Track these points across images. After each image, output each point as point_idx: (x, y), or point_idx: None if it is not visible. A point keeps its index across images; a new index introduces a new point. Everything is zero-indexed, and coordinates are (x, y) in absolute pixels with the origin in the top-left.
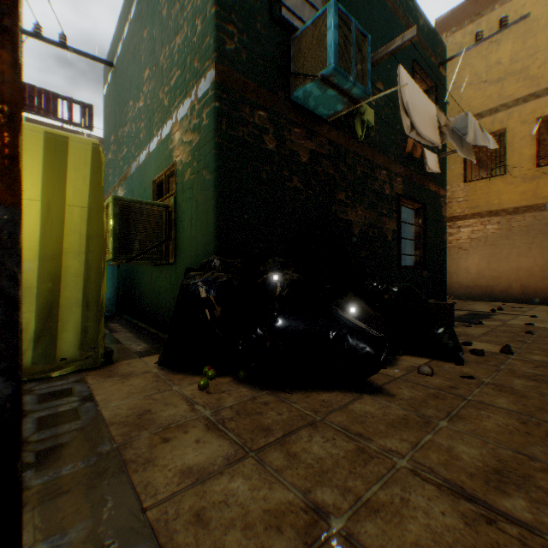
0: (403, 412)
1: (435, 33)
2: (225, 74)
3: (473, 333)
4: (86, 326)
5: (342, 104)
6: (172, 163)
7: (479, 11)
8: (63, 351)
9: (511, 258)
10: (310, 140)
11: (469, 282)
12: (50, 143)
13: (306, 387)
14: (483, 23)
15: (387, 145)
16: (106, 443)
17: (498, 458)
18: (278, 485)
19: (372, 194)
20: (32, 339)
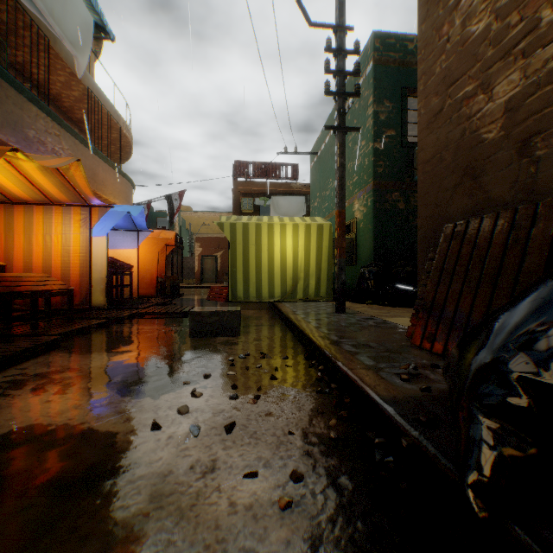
0: None
1: None
2: (378, 183)
3: None
4: (327, 287)
5: None
6: (354, 218)
7: None
8: (321, 294)
9: None
10: None
11: None
12: (318, 227)
13: (404, 307)
14: None
15: None
16: None
17: None
18: (382, 311)
19: None
20: (314, 289)
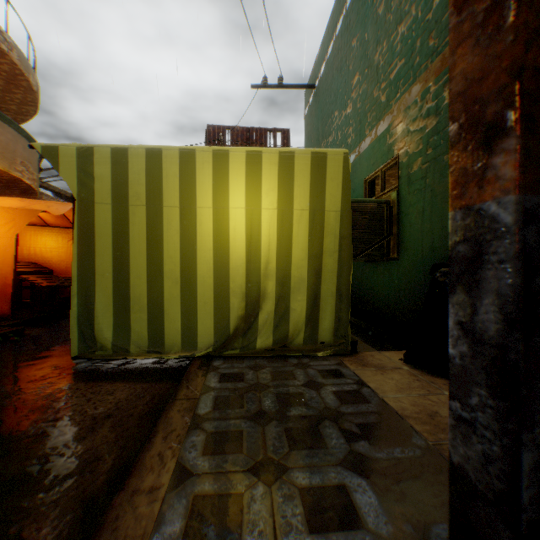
0: None
1: None
2: None
3: None
4: (338, 316)
5: None
6: (393, 158)
7: None
8: (321, 335)
9: None
10: None
11: None
12: (313, 161)
13: None
14: None
15: None
16: (417, 437)
17: None
18: None
19: None
20: (303, 323)
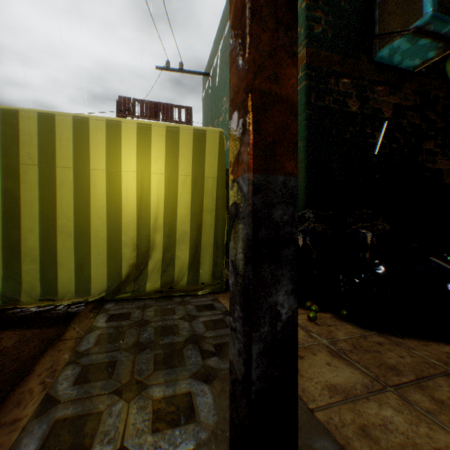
0: None
1: None
2: (314, 54)
3: None
4: (215, 261)
5: (434, 51)
6: None
7: None
8: (202, 278)
9: None
10: (392, 95)
11: None
12: (195, 136)
13: (418, 335)
14: None
15: None
16: None
17: None
18: (437, 427)
19: None
20: (186, 268)
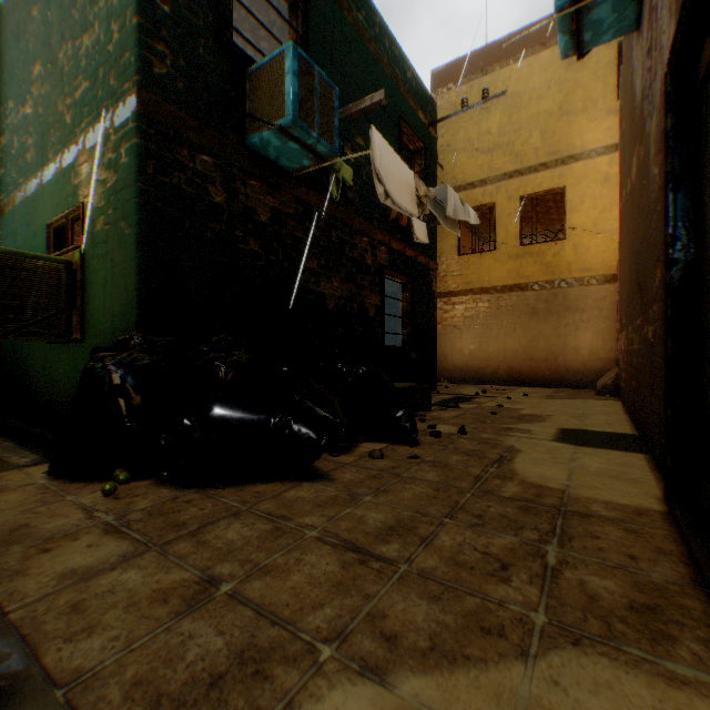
0: (336, 493)
1: (425, 89)
2: (153, 103)
3: (445, 416)
4: None
5: (309, 160)
6: (79, 205)
7: (473, 73)
8: None
9: (501, 338)
10: (272, 196)
11: (464, 364)
12: None
13: (243, 481)
14: (476, 86)
15: (369, 208)
16: None
17: (399, 519)
18: (177, 568)
19: (351, 264)
20: None
